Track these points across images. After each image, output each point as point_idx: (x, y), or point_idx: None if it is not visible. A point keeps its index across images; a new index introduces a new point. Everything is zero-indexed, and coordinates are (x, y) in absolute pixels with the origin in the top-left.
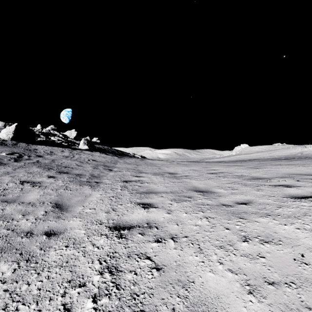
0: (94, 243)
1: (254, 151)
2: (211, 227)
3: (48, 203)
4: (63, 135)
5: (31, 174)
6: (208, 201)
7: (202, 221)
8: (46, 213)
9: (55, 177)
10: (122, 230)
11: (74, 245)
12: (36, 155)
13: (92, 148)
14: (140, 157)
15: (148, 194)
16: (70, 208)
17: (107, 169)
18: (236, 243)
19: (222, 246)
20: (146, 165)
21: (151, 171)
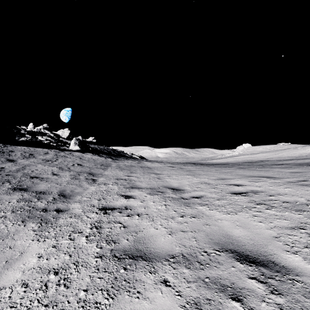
0: None
1: (258, 151)
2: None
3: None
4: (55, 135)
5: None
6: None
7: None
8: None
9: None
10: None
11: None
12: (7, 159)
13: (84, 149)
14: (138, 158)
15: (134, 263)
16: None
17: (90, 180)
18: None
19: None
20: (143, 171)
21: (147, 184)
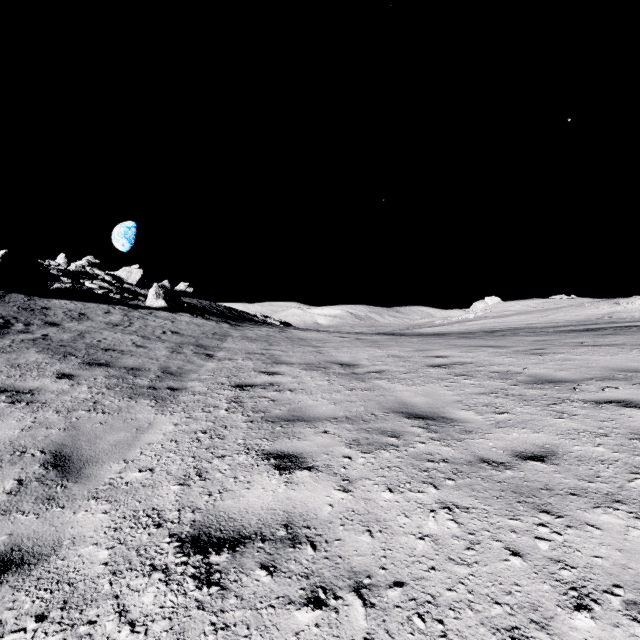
0: (124, 607)
1: (512, 312)
2: (467, 547)
3: (36, 451)
4: (114, 278)
5: (19, 370)
6: (444, 449)
7: (438, 519)
8: (18, 487)
9: (75, 377)
10: (213, 553)
11: (64, 615)
12: (45, 322)
13: (175, 305)
14: (279, 324)
15: (291, 424)
16: (90, 469)
17: (202, 355)
18: (556, 616)
19: (515, 629)
20: (291, 342)
21: (300, 359)
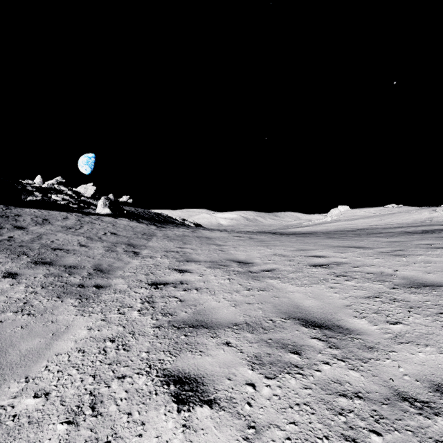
0: None
1: (358, 216)
2: None
3: None
4: (74, 192)
5: None
6: (352, 374)
7: None
8: None
9: (18, 276)
10: None
11: None
12: (14, 226)
13: (117, 212)
14: (192, 225)
15: (195, 331)
16: None
17: (130, 253)
18: None
19: None
20: (200, 241)
21: (206, 256)
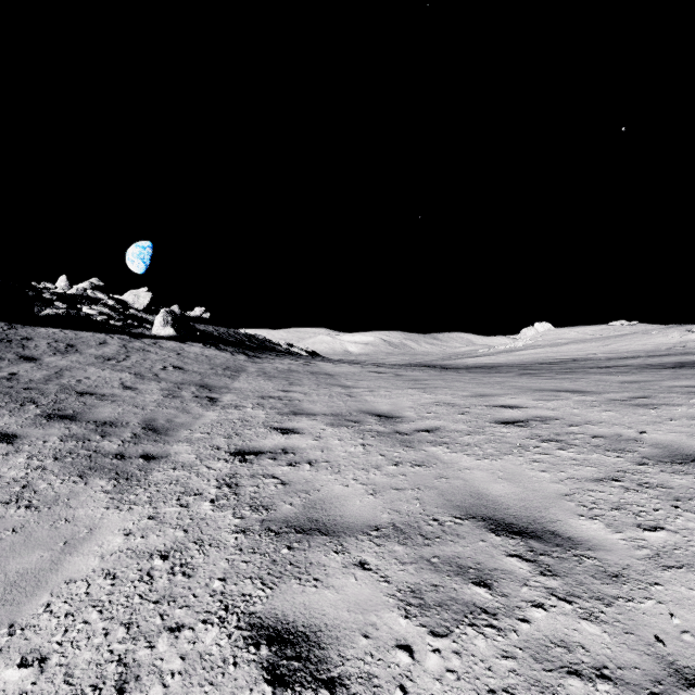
0: None
1: (567, 340)
2: None
3: None
4: (119, 302)
5: None
6: (587, 629)
7: None
8: None
9: (18, 440)
10: None
11: None
12: (20, 357)
13: (185, 333)
14: (304, 354)
15: (307, 540)
16: None
17: (204, 400)
18: None
19: None
20: (316, 380)
21: (326, 406)
